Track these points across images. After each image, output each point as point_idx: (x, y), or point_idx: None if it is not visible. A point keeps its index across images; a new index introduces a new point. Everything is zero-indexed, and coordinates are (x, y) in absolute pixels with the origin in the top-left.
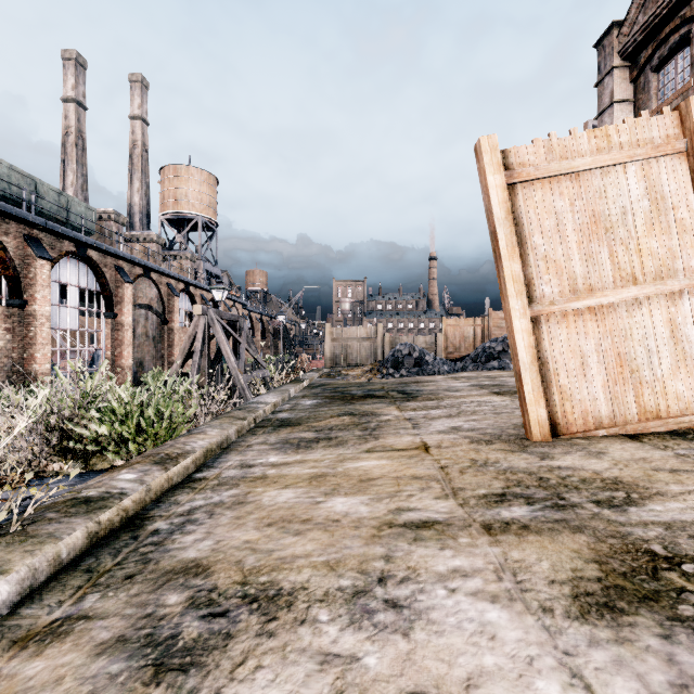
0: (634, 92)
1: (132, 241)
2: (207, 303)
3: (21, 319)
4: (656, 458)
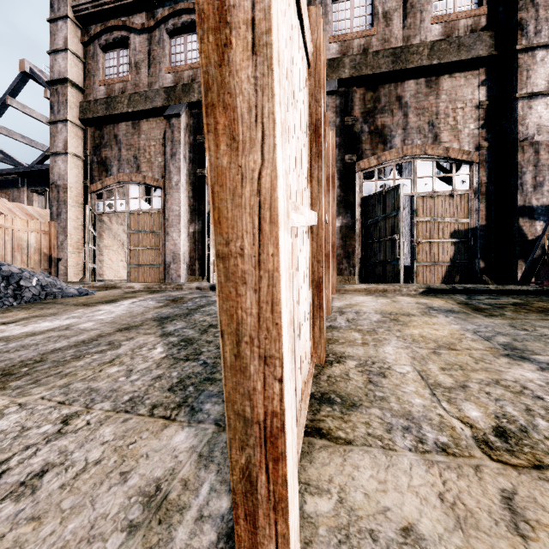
0: (86, 55)
1: None
2: None
3: None
4: (439, 483)
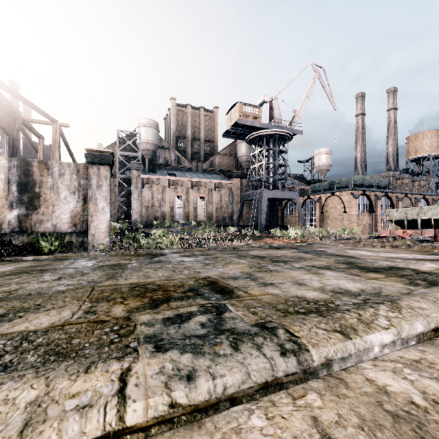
0: None
1: (401, 185)
2: (435, 202)
3: (373, 216)
4: None
